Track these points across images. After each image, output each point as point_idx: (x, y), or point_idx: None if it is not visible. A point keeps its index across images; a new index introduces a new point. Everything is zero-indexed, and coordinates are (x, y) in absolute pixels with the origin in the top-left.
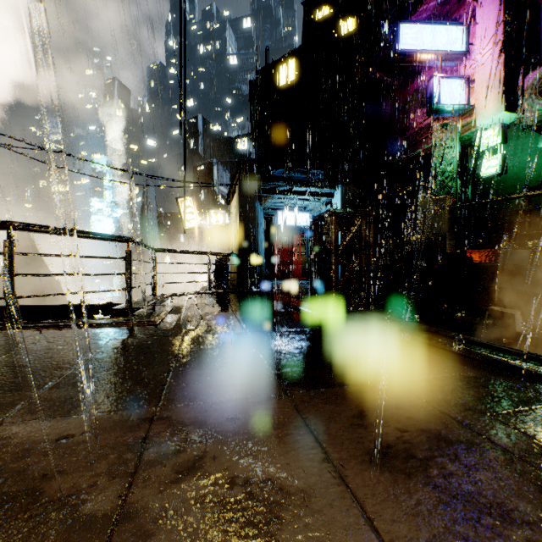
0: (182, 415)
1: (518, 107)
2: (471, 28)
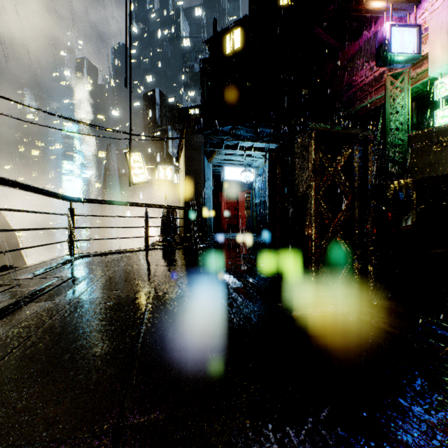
0: None
1: None
2: None
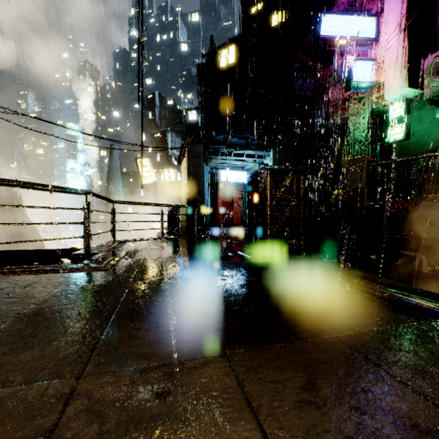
0: (105, 389)
1: (419, 84)
2: (380, 19)
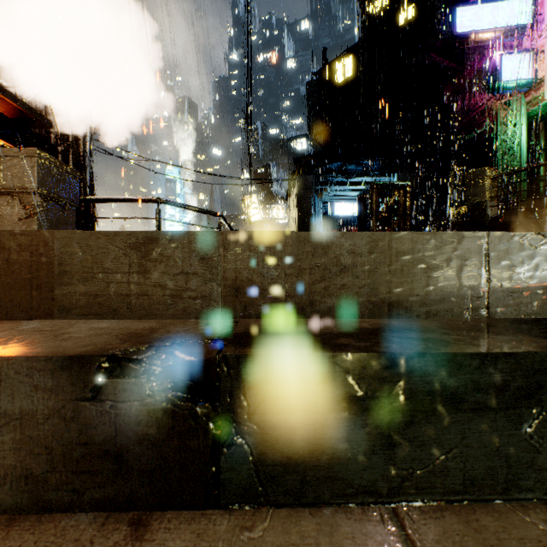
0: None
1: None
2: None
